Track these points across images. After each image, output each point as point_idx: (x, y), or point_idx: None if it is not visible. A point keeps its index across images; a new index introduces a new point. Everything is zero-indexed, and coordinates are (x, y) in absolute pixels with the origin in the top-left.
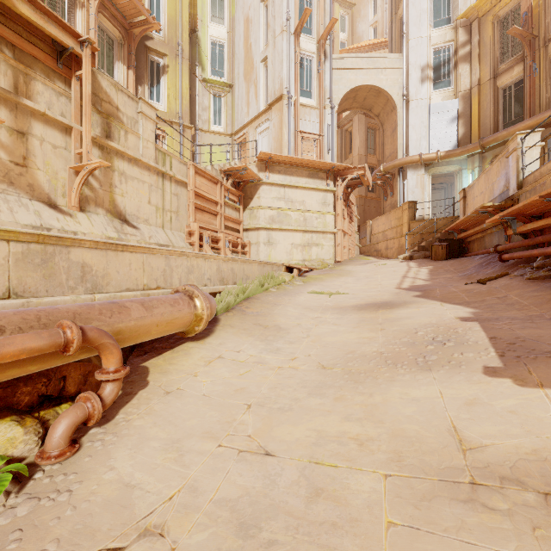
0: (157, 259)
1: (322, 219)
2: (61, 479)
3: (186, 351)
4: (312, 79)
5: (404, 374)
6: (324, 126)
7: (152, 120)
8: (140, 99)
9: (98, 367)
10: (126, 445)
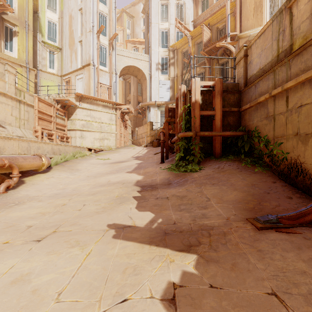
0: (24, 143)
1: (110, 127)
2: (7, 195)
3: (38, 176)
4: (106, 58)
5: (108, 175)
6: (112, 82)
7: (13, 74)
8: (6, 63)
9: (5, 178)
10: (23, 191)
